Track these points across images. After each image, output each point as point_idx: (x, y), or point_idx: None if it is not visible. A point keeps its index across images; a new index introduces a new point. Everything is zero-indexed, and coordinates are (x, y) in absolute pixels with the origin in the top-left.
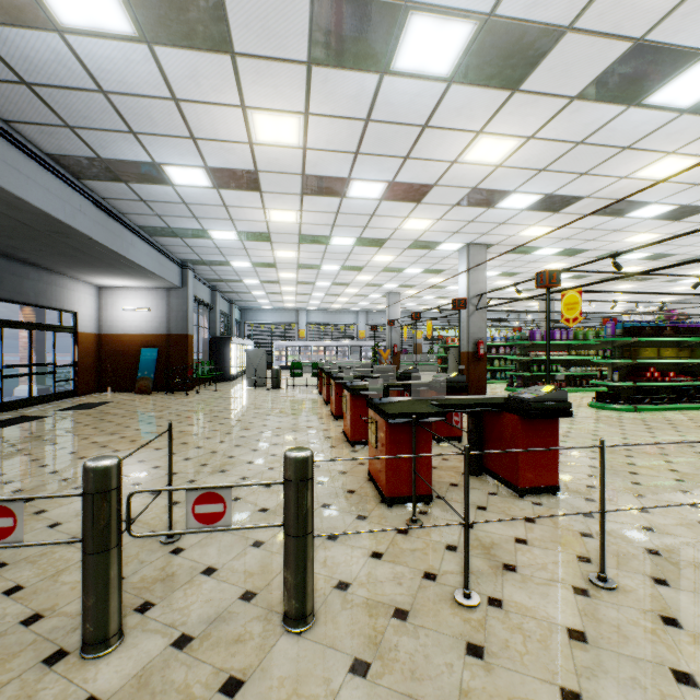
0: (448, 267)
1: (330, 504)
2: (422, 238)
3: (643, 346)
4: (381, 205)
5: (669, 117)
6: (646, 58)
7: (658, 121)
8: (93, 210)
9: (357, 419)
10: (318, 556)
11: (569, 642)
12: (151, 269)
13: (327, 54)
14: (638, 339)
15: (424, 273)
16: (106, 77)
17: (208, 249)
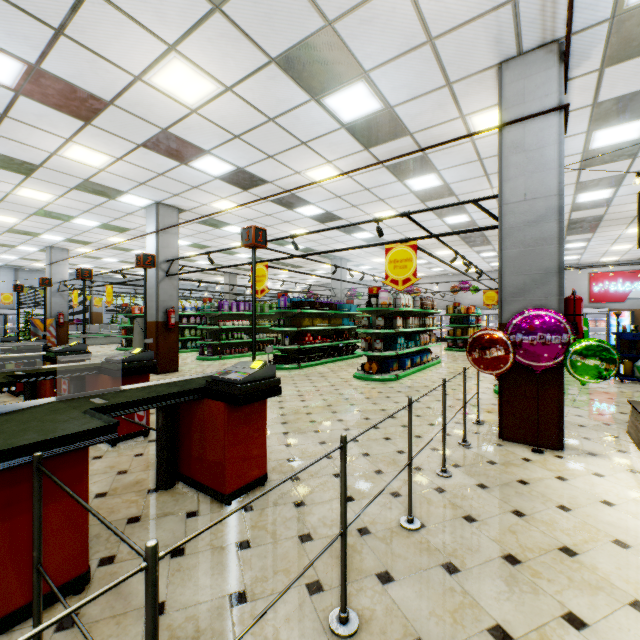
0: (135, 226)
1: None
2: (97, 180)
3: (303, 316)
4: (19, 101)
5: (335, 127)
6: (332, 51)
7: (328, 127)
8: None
9: None
10: None
11: None
12: None
13: None
14: (301, 311)
15: (103, 229)
16: None
17: None
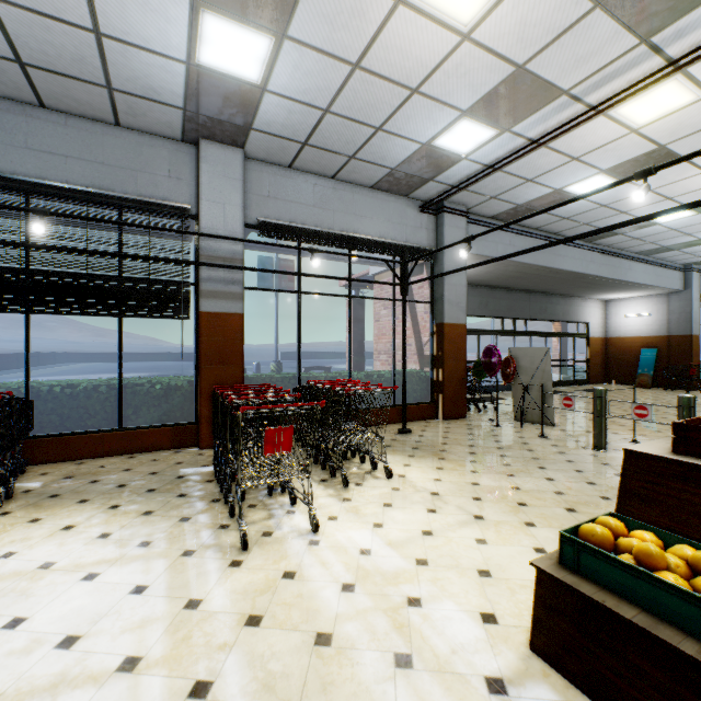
0: None
1: None
2: None
3: None
4: None
5: None
6: None
7: None
8: (598, 257)
9: None
10: None
11: None
12: (646, 283)
13: None
14: None
15: None
16: (604, 201)
17: None
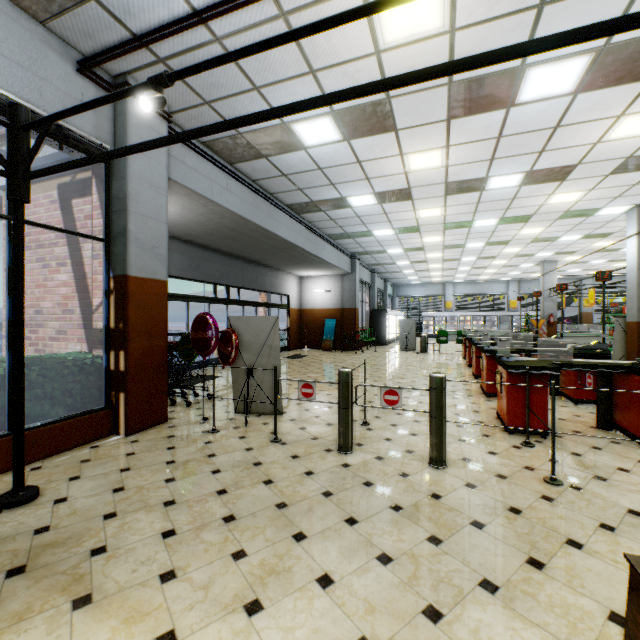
0: (617, 229)
1: (463, 426)
2: (574, 208)
3: None
4: (520, 189)
5: None
6: None
7: None
8: (305, 231)
9: (491, 375)
10: (451, 446)
11: (625, 513)
12: (333, 263)
13: (461, 111)
14: None
15: (585, 239)
16: (323, 162)
17: (370, 243)
